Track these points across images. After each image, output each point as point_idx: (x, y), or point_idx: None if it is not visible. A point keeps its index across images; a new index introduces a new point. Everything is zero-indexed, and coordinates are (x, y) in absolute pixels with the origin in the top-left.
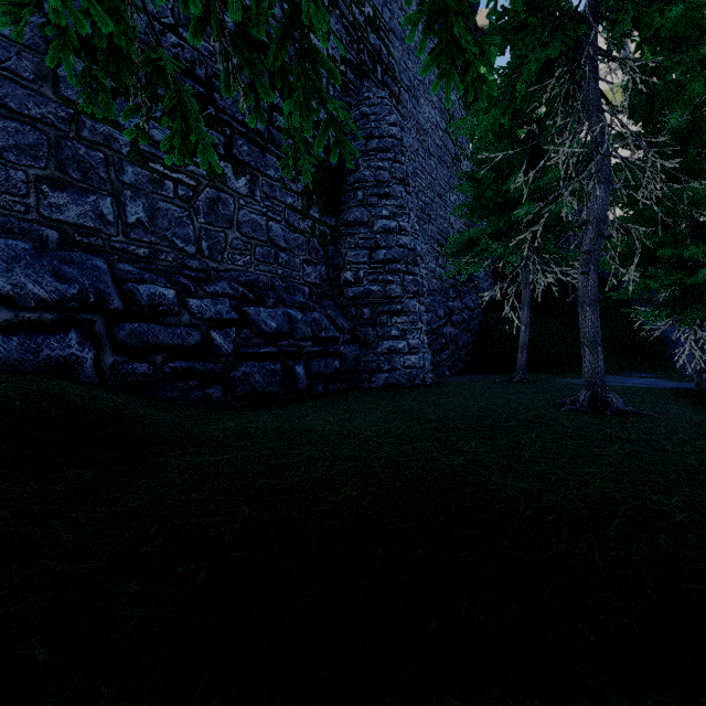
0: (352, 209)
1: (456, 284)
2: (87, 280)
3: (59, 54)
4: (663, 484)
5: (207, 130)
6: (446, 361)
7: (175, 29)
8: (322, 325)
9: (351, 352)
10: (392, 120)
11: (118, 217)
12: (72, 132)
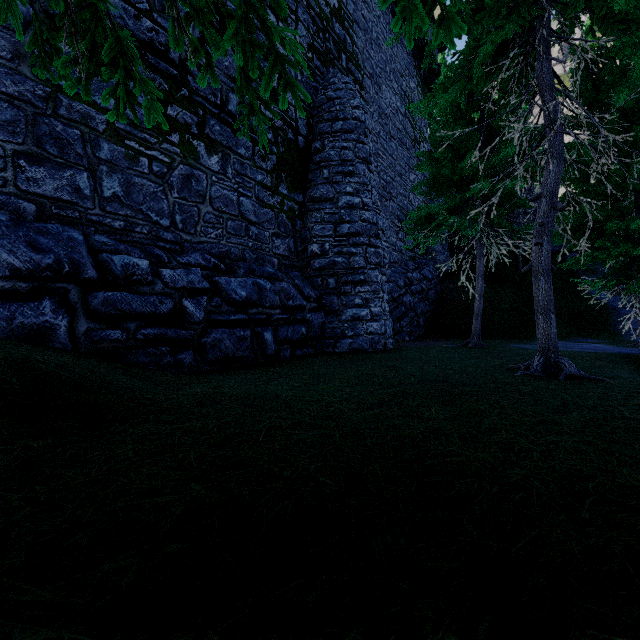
0: (318, 186)
1: (415, 256)
2: (62, 251)
3: (5, 11)
4: (629, 455)
5: (181, 110)
6: (405, 327)
7: (150, 14)
8: (290, 294)
9: (317, 319)
10: (355, 104)
11: (94, 191)
12: (49, 110)
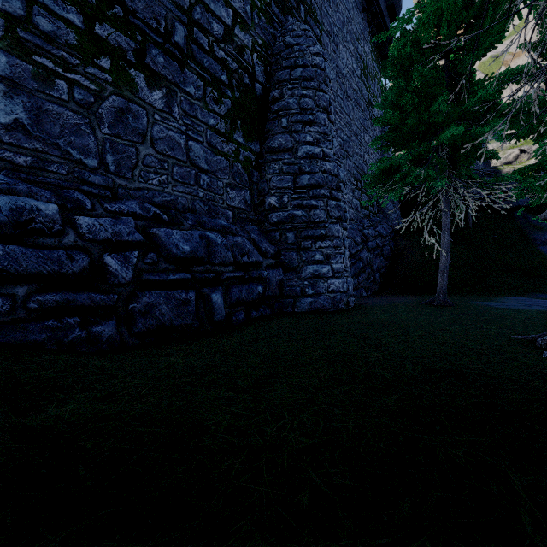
0: (276, 135)
1: (369, 214)
2: None
3: None
4: None
5: (114, 31)
6: (363, 283)
7: None
8: (245, 250)
9: (275, 277)
10: (315, 50)
11: None
12: None
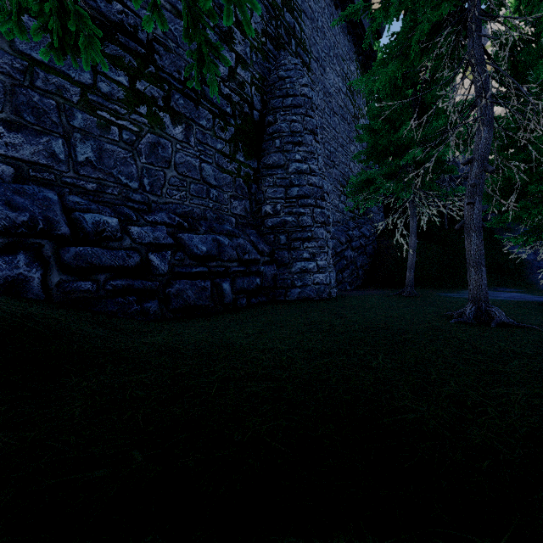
0: (271, 154)
1: (354, 216)
2: (37, 209)
3: None
4: None
5: (149, 85)
6: (347, 278)
7: None
8: (246, 249)
9: (270, 271)
10: (303, 82)
11: (69, 156)
12: (26, 82)
